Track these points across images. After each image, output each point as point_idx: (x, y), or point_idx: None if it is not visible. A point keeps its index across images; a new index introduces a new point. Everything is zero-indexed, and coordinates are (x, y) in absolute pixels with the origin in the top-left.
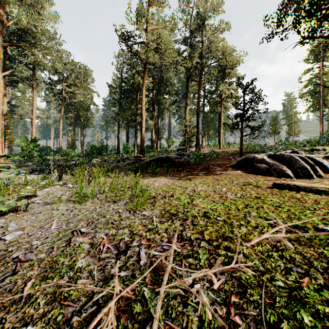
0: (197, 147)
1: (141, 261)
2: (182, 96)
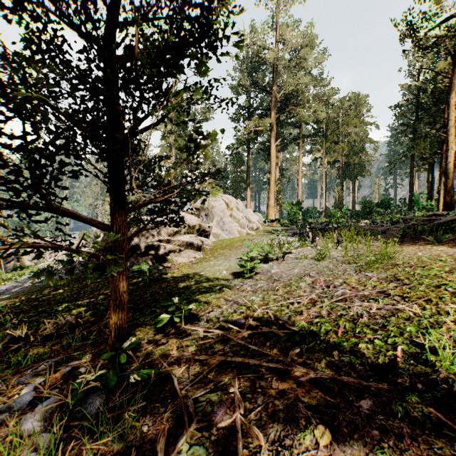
0: None
1: (335, 293)
2: None
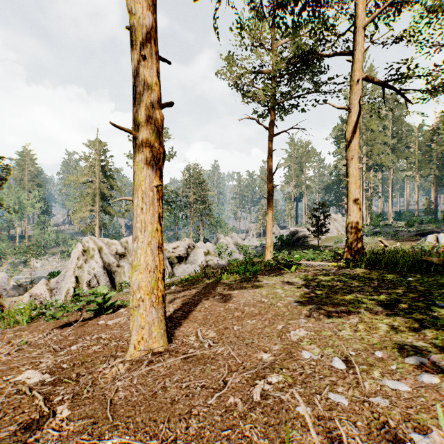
0: None
1: None
2: None
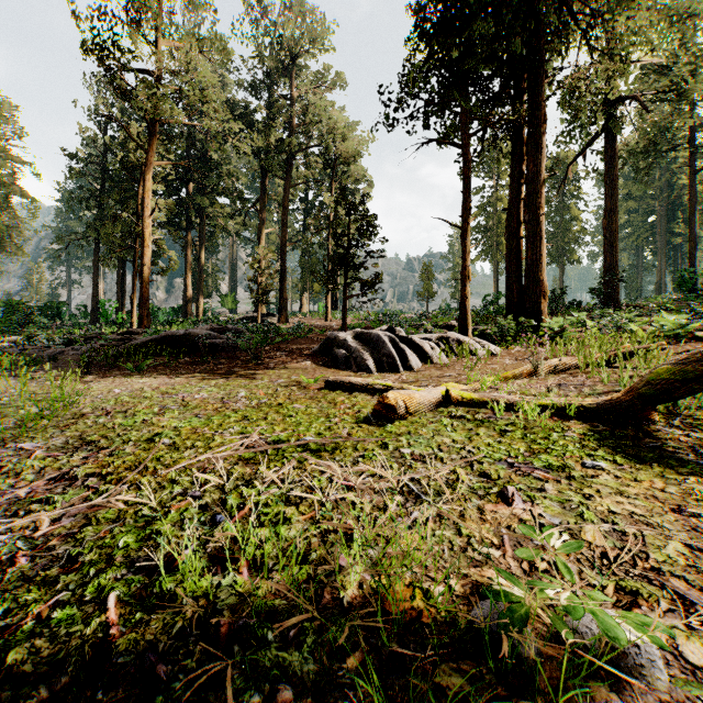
0: (282, 315)
1: None
2: (254, 206)
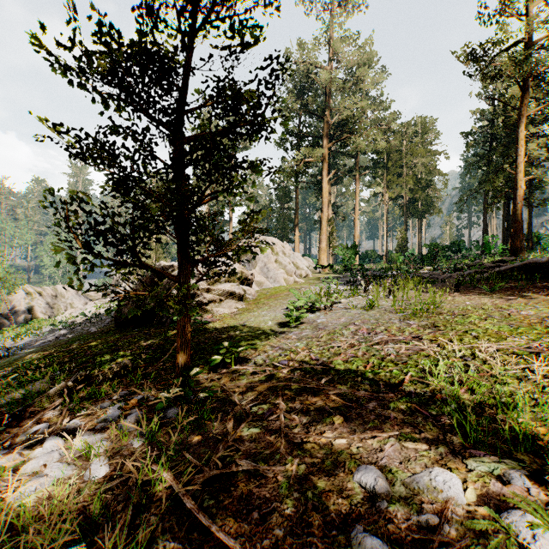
0: None
1: (374, 338)
2: None
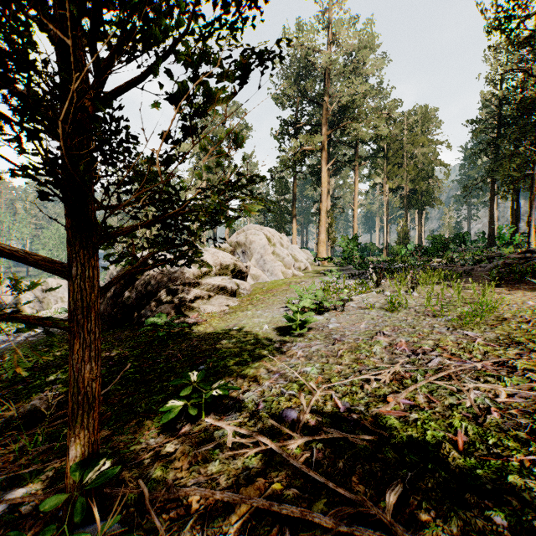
0: None
1: (429, 363)
2: None
